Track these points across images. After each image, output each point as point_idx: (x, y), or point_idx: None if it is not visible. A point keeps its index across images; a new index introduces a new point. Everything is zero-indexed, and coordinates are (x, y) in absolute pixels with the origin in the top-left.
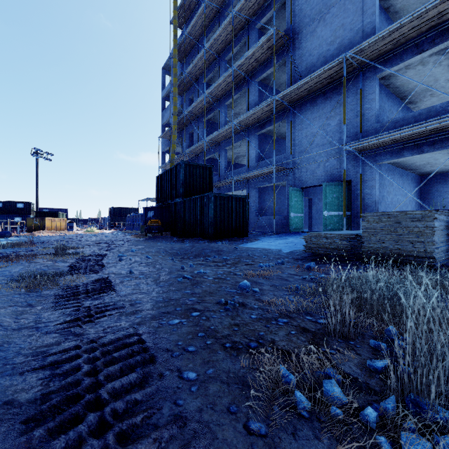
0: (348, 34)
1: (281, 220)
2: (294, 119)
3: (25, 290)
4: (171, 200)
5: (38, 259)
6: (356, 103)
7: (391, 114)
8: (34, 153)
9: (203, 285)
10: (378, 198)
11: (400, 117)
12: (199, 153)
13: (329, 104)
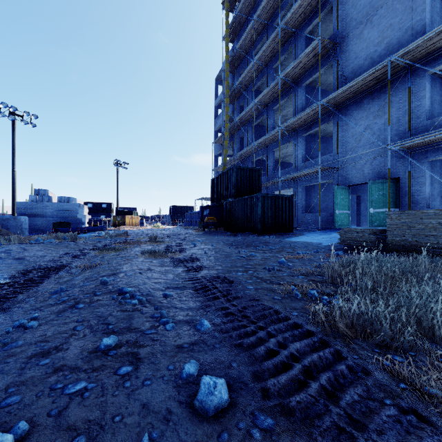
0: (396, 34)
1: (327, 217)
2: (340, 120)
3: (154, 258)
4: (224, 200)
5: (143, 244)
6: (404, 101)
7: None
8: (115, 164)
9: (254, 261)
10: (429, 195)
11: None
12: (248, 156)
13: (376, 103)
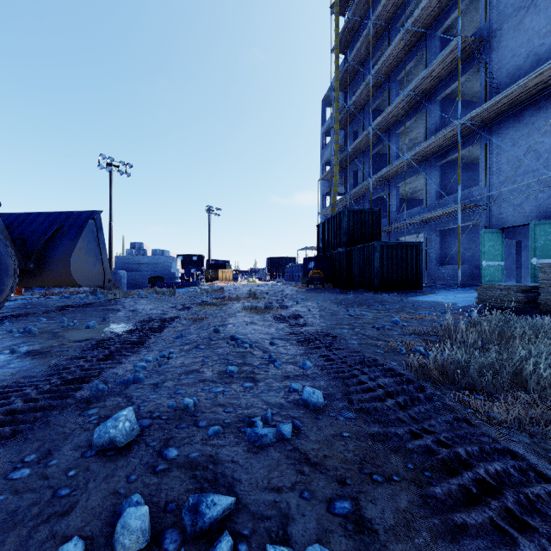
0: None
1: (472, 270)
2: (490, 141)
3: (256, 313)
4: (333, 249)
5: (242, 300)
6: None
7: None
8: (207, 211)
9: (363, 320)
10: None
11: None
12: (364, 194)
13: (543, 115)
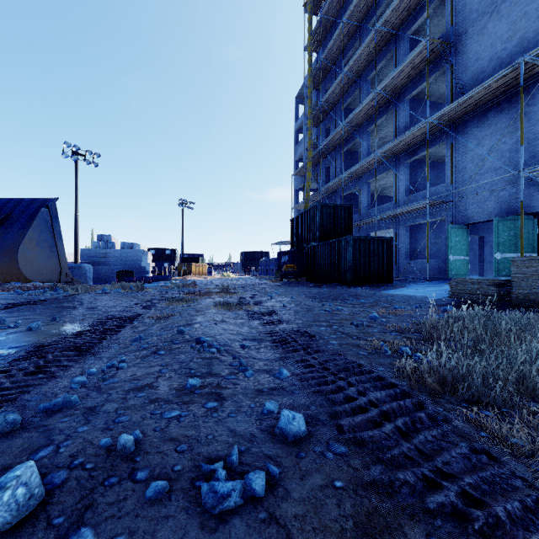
0: (533, 24)
1: (439, 264)
2: (456, 140)
3: (227, 310)
4: (307, 244)
5: (214, 295)
6: None
7: None
8: (180, 204)
9: (340, 316)
10: None
11: None
12: (337, 190)
13: (505, 117)
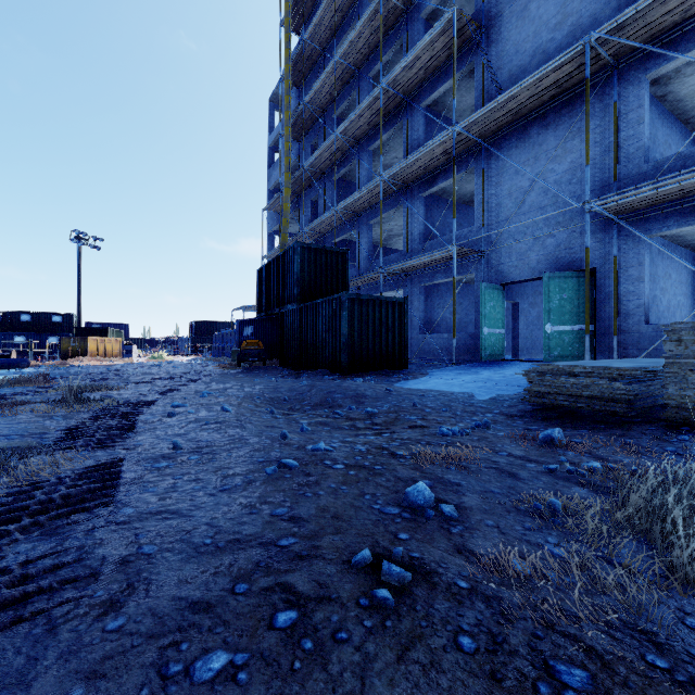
0: (589, 7)
1: (465, 340)
2: (488, 166)
3: None
4: (280, 307)
5: (20, 412)
6: (605, 129)
7: (668, 149)
8: (74, 239)
9: (320, 490)
10: (649, 300)
11: (694, 148)
12: (326, 233)
13: (553, 134)
